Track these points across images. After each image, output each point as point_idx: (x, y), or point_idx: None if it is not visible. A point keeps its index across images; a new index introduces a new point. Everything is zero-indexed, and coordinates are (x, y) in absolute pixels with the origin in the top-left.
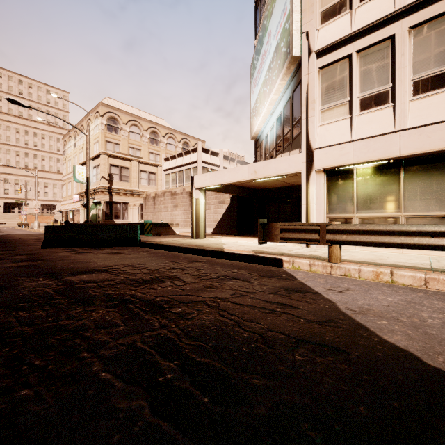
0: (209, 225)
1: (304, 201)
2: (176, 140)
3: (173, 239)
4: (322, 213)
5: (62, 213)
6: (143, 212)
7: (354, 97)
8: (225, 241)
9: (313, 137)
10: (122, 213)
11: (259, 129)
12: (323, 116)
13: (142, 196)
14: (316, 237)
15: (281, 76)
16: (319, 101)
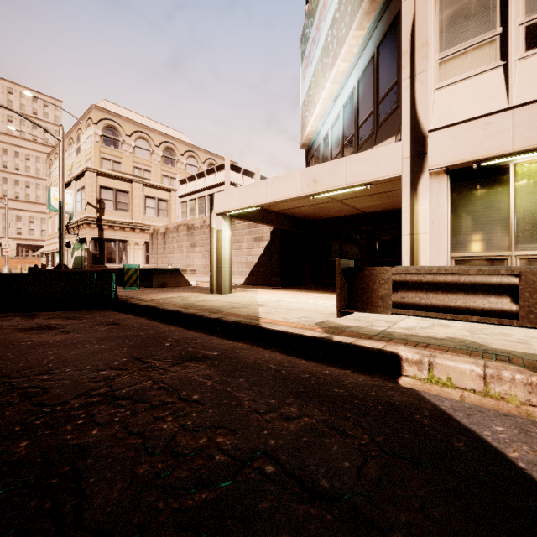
0: (240, 272)
1: (406, 229)
2: (199, 161)
3: (179, 295)
4: (444, 251)
5: (47, 256)
6: (149, 254)
7: (512, 25)
8: (263, 299)
9: (425, 109)
10: (119, 255)
11: (313, 130)
12: (445, 70)
13: (147, 231)
14: (504, 305)
15: (357, 20)
16: (436, 44)
